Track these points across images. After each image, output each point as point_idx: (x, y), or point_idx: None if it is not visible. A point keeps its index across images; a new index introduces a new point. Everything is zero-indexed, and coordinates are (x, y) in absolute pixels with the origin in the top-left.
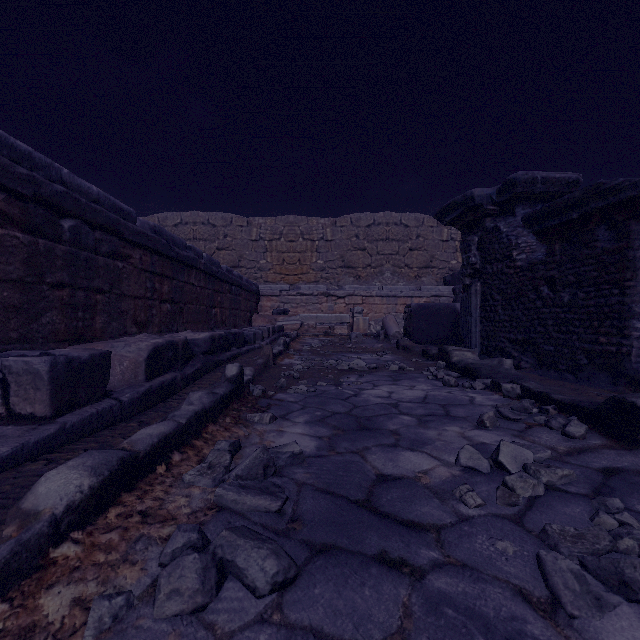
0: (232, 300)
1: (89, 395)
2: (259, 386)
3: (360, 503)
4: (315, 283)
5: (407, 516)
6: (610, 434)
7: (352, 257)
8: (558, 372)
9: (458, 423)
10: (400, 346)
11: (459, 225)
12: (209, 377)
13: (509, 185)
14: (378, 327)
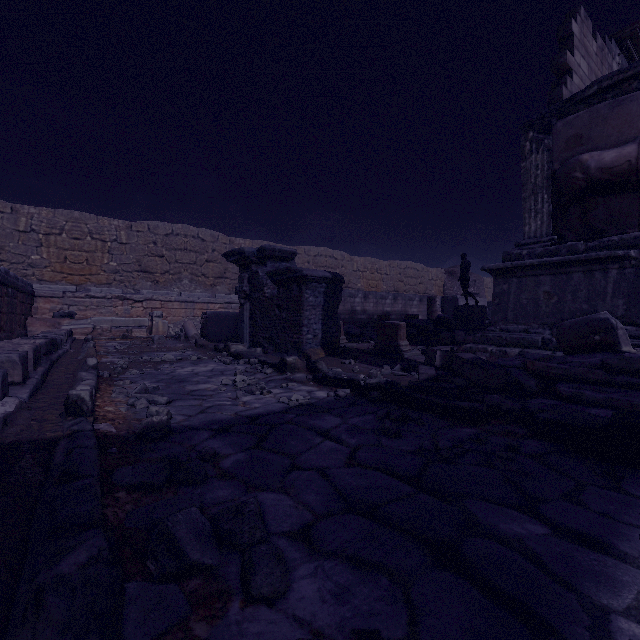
0: (9, 303)
1: (26, 374)
2: (106, 372)
3: (186, 394)
4: (107, 285)
5: (202, 394)
6: (280, 372)
7: (150, 262)
8: (281, 353)
9: (226, 376)
10: (198, 345)
11: (238, 264)
12: (57, 371)
13: (262, 250)
14: (177, 329)
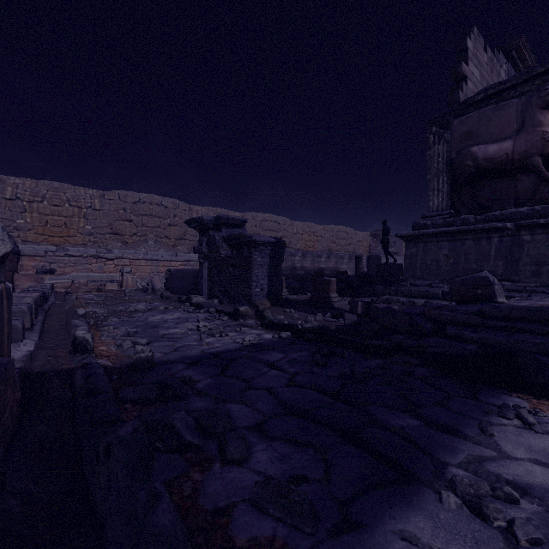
0: None
1: (32, 322)
2: (92, 320)
3: (160, 337)
4: (83, 245)
5: (173, 337)
6: (234, 319)
7: (120, 226)
8: (234, 303)
9: (190, 322)
10: (164, 297)
11: (198, 230)
12: (51, 319)
13: (219, 218)
14: (144, 283)
